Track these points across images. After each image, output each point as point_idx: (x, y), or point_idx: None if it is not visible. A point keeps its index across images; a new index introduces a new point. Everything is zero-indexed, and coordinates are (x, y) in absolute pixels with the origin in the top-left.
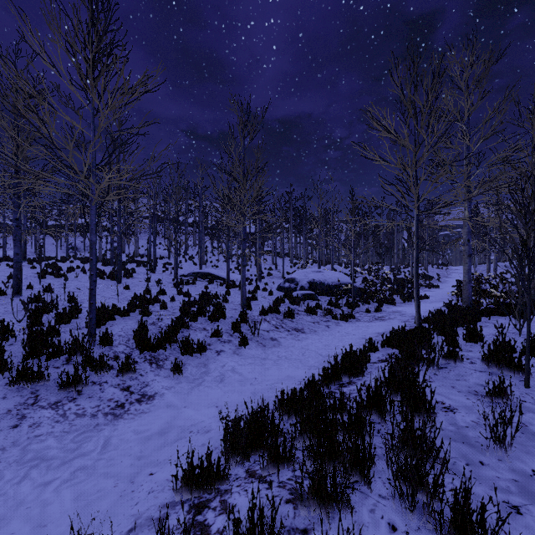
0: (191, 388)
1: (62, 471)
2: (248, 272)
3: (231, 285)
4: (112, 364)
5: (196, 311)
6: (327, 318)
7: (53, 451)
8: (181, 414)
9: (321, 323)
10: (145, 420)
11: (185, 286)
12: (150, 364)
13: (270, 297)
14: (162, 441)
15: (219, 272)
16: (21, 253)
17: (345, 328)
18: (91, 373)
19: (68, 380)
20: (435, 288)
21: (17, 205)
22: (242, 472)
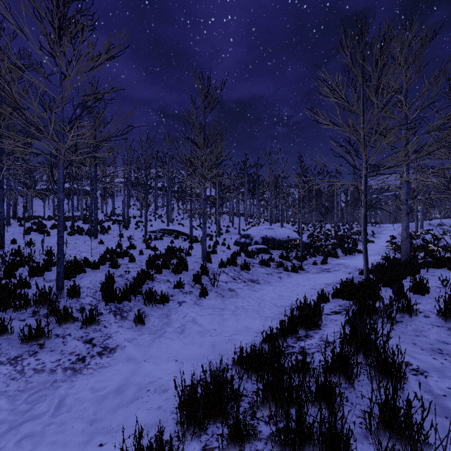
0: (153, 339)
1: (7, 439)
2: (209, 229)
3: (194, 240)
4: (77, 315)
5: (161, 264)
6: (279, 269)
7: (3, 414)
8: (140, 369)
9: (274, 275)
10: (103, 376)
11: (154, 241)
12: (115, 316)
13: (228, 251)
14: (118, 401)
15: (184, 229)
16: (4, 212)
17: (296, 279)
18: (56, 325)
19: (31, 334)
20: (371, 243)
21: (0, 168)
22: (199, 450)
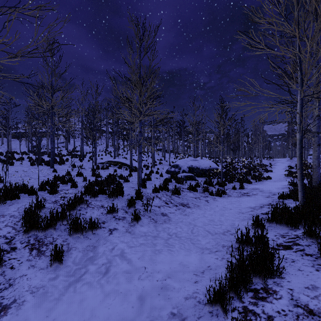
0: (67, 286)
1: None
2: (146, 162)
3: (134, 169)
4: None
5: (98, 189)
6: (205, 194)
7: None
8: None
9: (201, 199)
10: None
11: (101, 170)
12: (30, 251)
13: (161, 178)
14: None
15: (126, 161)
16: None
17: (221, 203)
18: None
19: None
20: (270, 172)
21: None
22: None
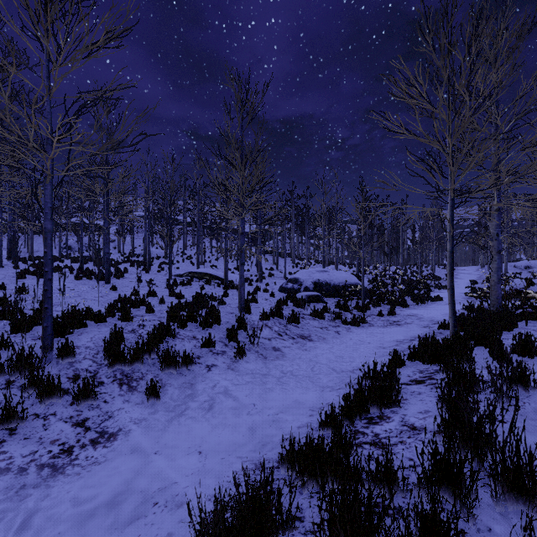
0: (170, 420)
1: None
2: (248, 273)
3: (230, 286)
4: (68, 386)
5: (186, 315)
6: (336, 322)
7: None
8: (148, 466)
9: (330, 329)
10: (94, 478)
11: (180, 287)
12: (120, 386)
13: (271, 298)
14: (110, 522)
15: (217, 272)
16: None
17: (358, 335)
18: (36, 401)
19: None
20: (445, 289)
21: None
22: None
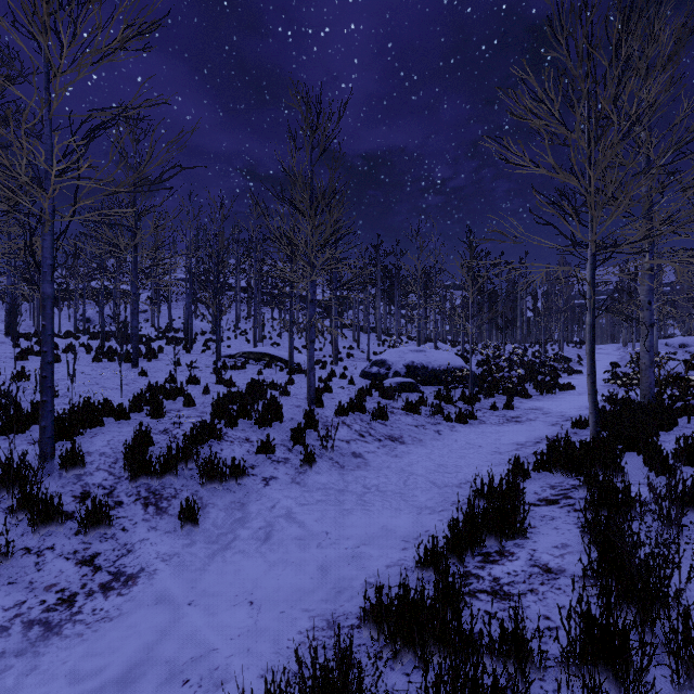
0: (211, 555)
1: None
2: (321, 353)
3: (296, 370)
4: (74, 508)
5: (237, 410)
6: (435, 418)
7: None
8: (179, 623)
9: (428, 428)
10: (102, 642)
11: (231, 371)
12: (145, 507)
13: (351, 387)
14: None
15: (280, 351)
16: None
17: (465, 436)
18: (28, 529)
19: None
20: (577, 374)
21: None
22: None
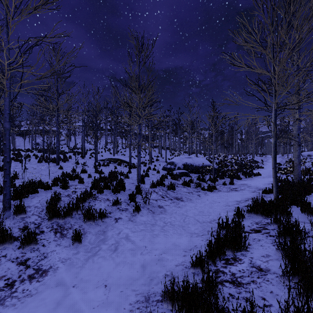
0: (87, 258)
1: None
2: (144, 158)
3: (132, 166)
4: (18, 235)
5: (103, 185)
6: (197, 189)
7: None
8: (67, 298)
9: (194, 193)
10: (25, 309)
11: (102, 167)
12: (55, 234)
13: (158, 174)
14: None
15: (125, 158)
16: None
17: (212, 197)
18: None
19: None
20: (261, 168)
21: None
22: None
